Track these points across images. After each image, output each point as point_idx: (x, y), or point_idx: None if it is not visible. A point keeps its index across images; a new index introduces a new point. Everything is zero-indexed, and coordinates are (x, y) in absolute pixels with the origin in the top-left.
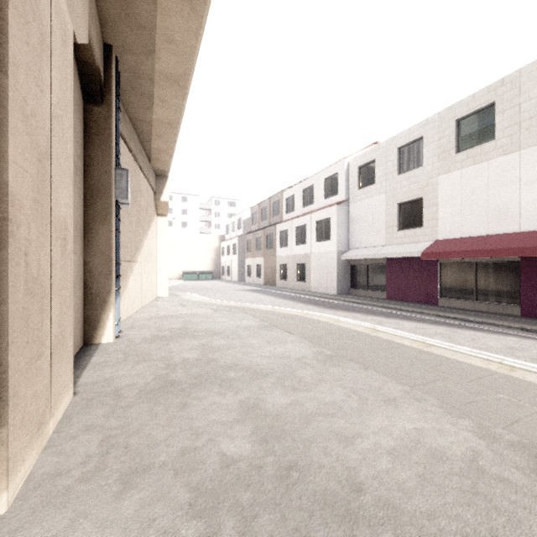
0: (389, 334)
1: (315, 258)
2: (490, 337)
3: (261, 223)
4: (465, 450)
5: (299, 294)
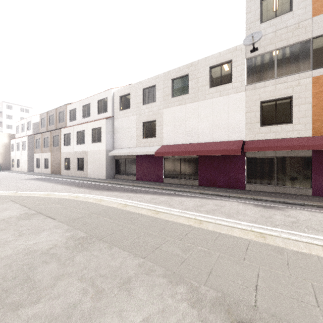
0: (135, 206)
1: (91, 154)
2: (188, 200)
3: (49, 127)
4: None
5: (78, 180)
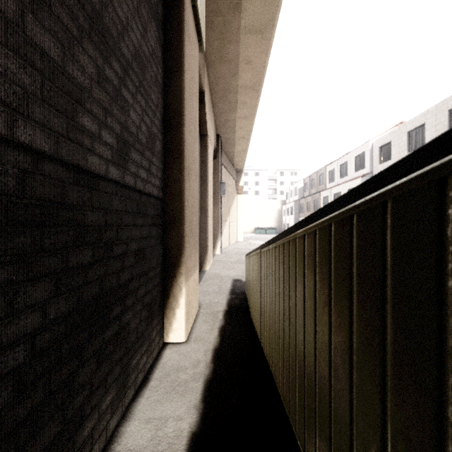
0: None
1: None
2: None
3: (311, 191)
4: None
5: None
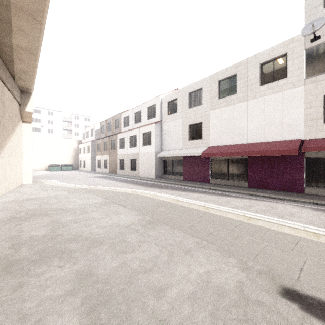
0: (185, 202)
1: (142, 156)
2: (236, 200)
3: (107, 133)
4: (235, 283)
5: (131, 178)
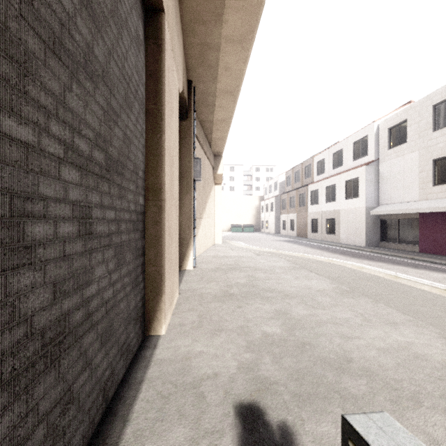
0: (410, 281)
1: (343, 214)
2: None
3: (294, 185)
4: (445, 359)
5: (328, 245)
